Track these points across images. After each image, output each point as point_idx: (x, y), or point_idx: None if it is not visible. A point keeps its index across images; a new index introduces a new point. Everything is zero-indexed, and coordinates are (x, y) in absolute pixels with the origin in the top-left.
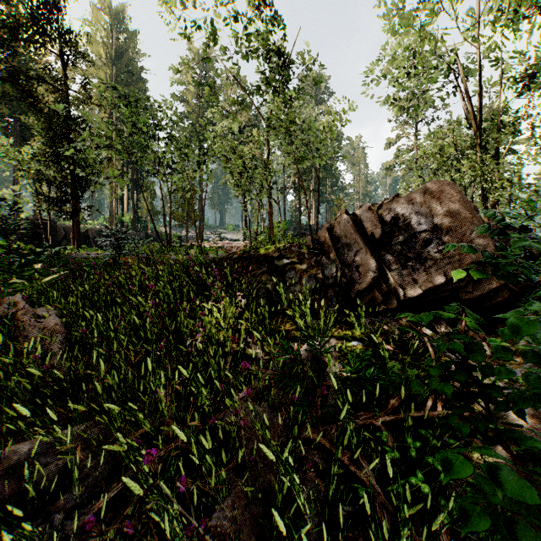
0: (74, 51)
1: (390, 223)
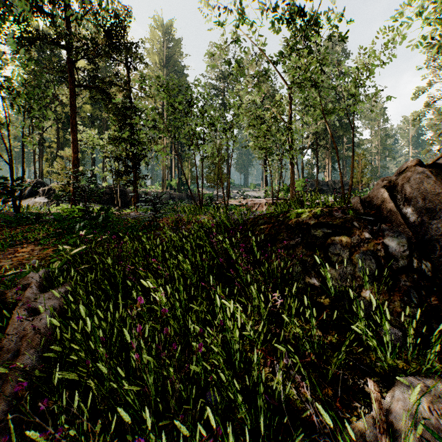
0: (134, 57)
1: None
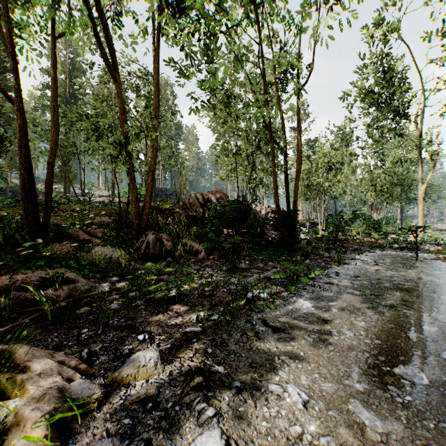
0: None
1: (206, 199)
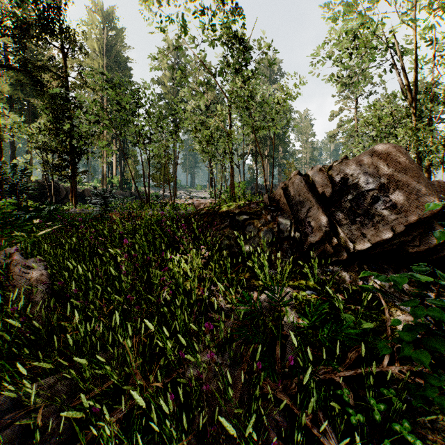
0: (72, 45)
1: (339, 183)
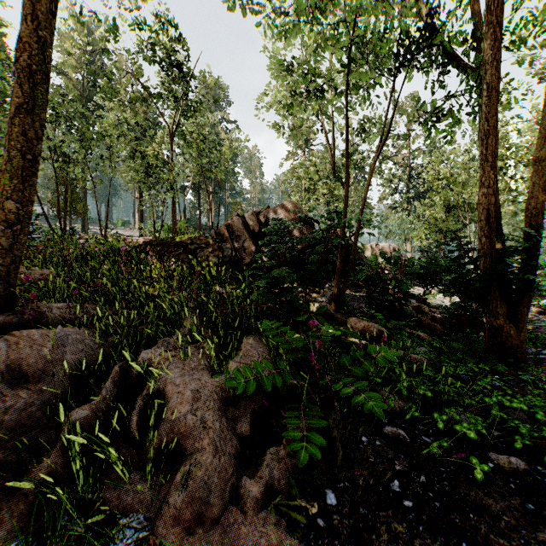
0: None
1: (264, 224)
